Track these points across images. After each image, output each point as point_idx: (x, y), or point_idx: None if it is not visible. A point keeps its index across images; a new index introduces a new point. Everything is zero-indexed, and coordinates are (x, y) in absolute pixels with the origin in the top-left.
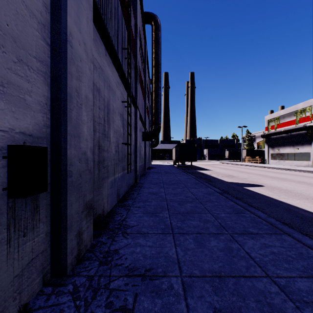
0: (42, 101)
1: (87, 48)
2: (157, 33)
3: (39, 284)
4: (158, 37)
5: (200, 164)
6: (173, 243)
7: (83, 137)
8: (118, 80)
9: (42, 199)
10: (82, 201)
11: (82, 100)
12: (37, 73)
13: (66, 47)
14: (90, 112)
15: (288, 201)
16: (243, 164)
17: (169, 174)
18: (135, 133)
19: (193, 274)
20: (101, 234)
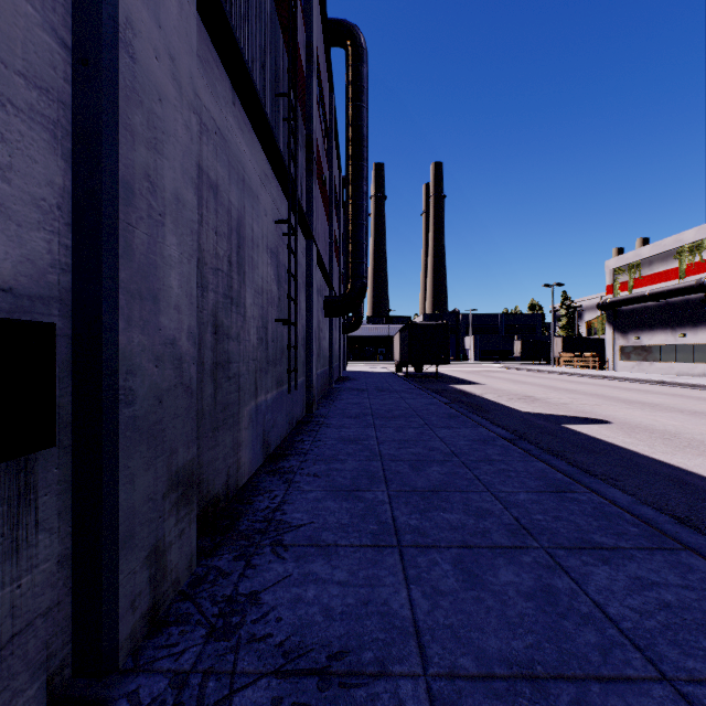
0: (45, 198)
1: (179, 71)
2: (359, 69)
3: (36, 703)
4: (362, 78)
5: (456, 371)
6: (402, 575)
7: (168, 300)
8: (265, 170)
9: (45, 468)
10: (166, 468)
11: (165, 203)
12: (29, 120)
13: (115, 56)
14: (189, 238)
15: (674, 459)
16: (556, 371)
17: (388, 393)
18: (308, 299)
19: (460, 669)
20: (219, 548)
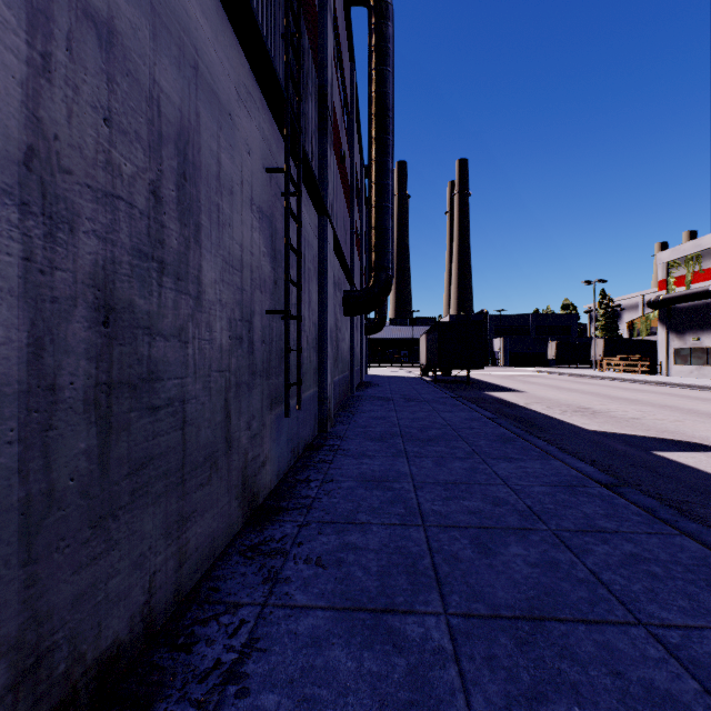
0: None
1: None
2: (384, 27)
3: None
4: (386, 37)
5: (488, 375)
6: None
7: None
8: (247, 84)
9: None
10: None
11: None
12: None
13: None
14: None
15: None
16: (601, 376)
17: (417, 404)
18: (321, 290)
19: None
20: None
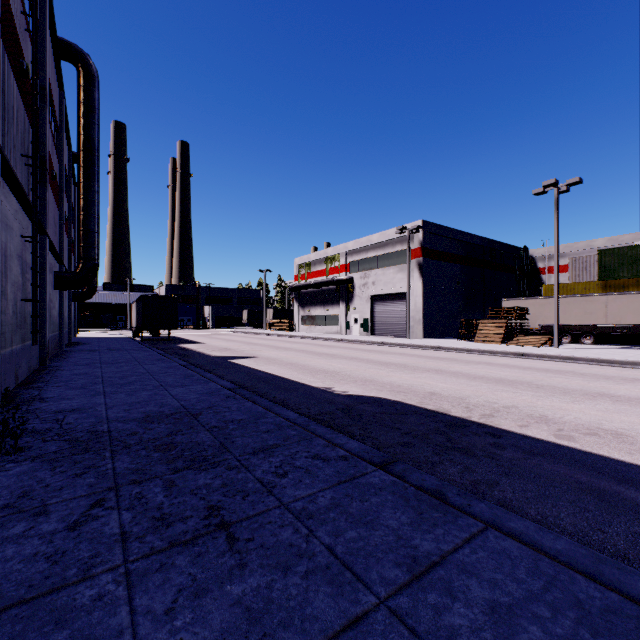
0: None
1: None
2: (91, 91)
3: None
4: (93, 99)
5: (191, 335)
6: (104, 398)
7: None
8: (16, 208)
9: None
10: None
11: None
12: None
13: None
14: None
15: (260, 367)
16: (263, 333)
17: (118, 351)
18: (42, 279)
19: (117, 404)
20: (10, 405)
